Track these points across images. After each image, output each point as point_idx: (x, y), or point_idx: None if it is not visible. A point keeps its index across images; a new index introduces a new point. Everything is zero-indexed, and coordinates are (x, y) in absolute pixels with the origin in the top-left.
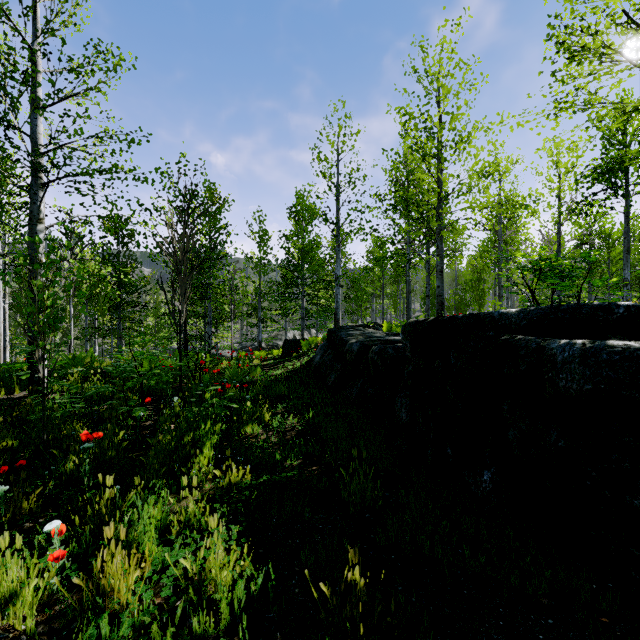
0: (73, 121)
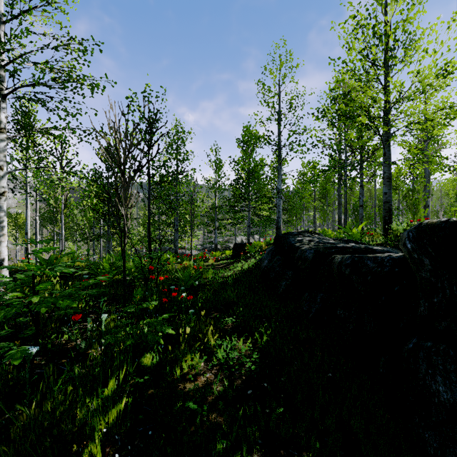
0: (19, 22)
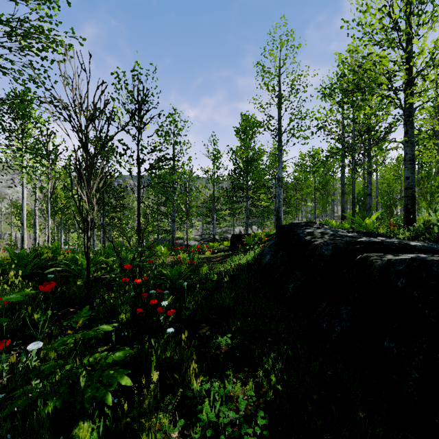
0: None
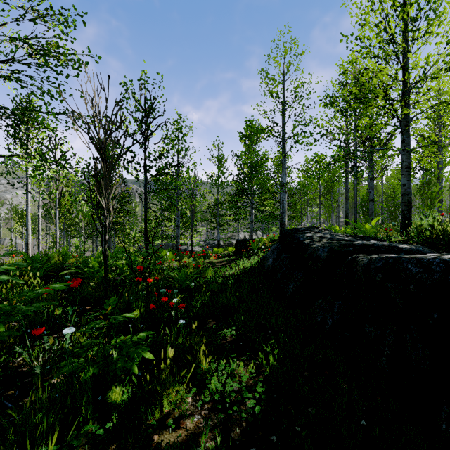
0: None
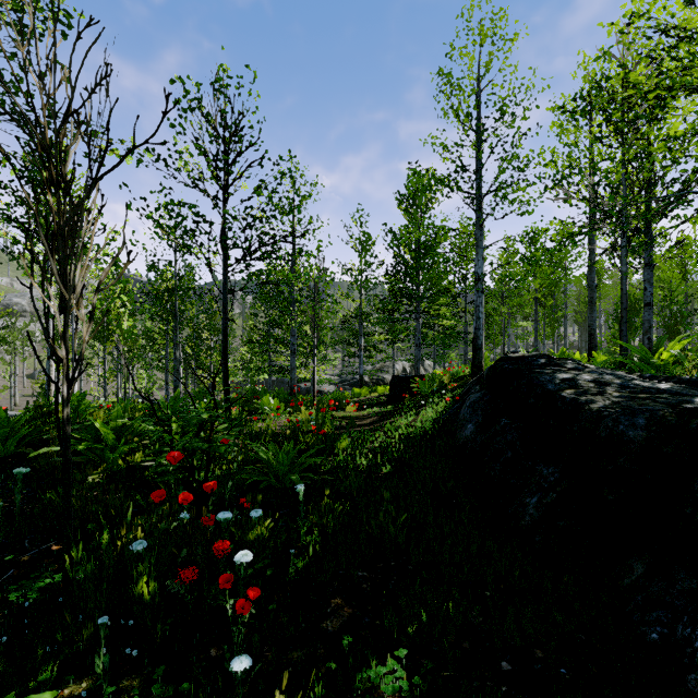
0: None
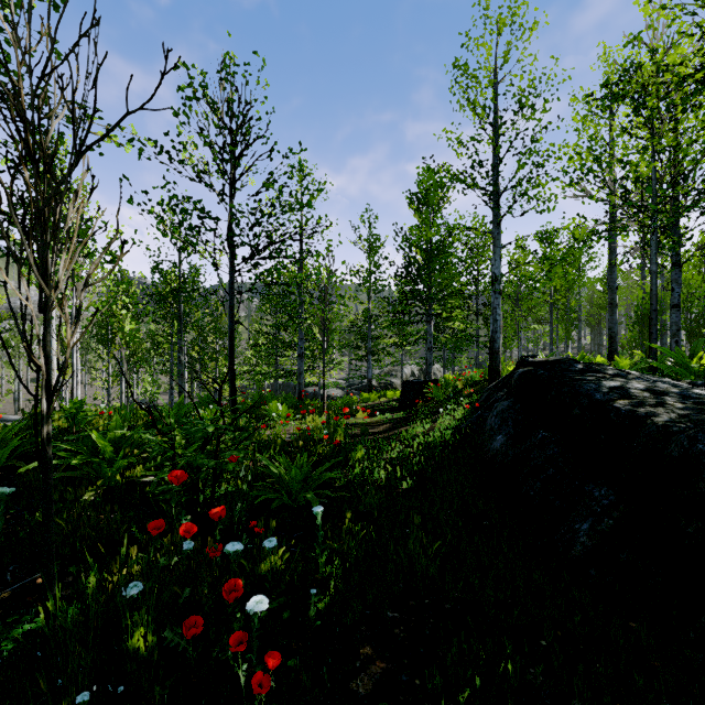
0: None
